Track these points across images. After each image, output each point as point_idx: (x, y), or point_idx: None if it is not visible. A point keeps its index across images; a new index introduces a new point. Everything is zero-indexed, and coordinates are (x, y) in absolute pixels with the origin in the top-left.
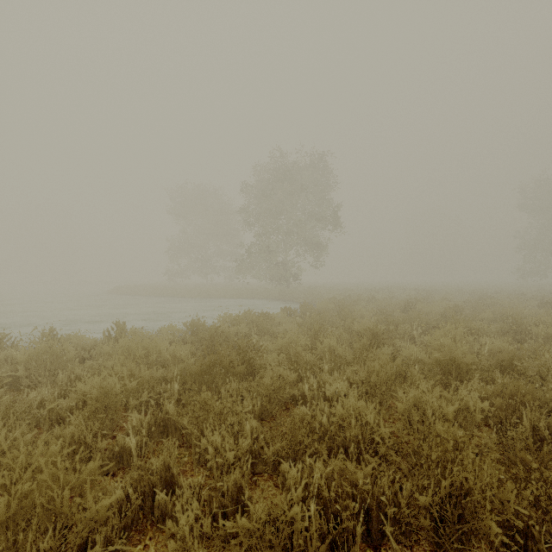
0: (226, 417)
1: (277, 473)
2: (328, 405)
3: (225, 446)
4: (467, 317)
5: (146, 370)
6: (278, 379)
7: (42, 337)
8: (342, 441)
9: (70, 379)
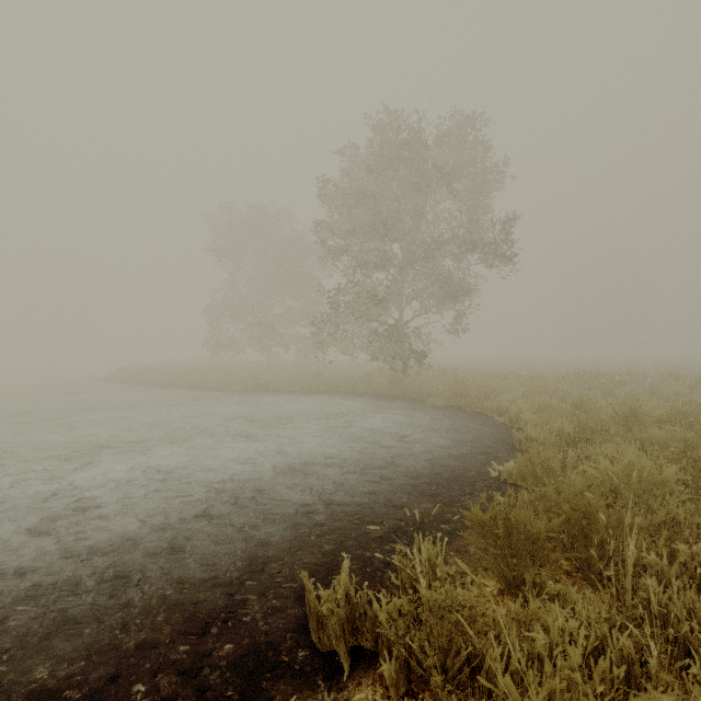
0: None
1: None
2: None
3: None
4: None
5: None
6: None
7: None
8: None
9: None
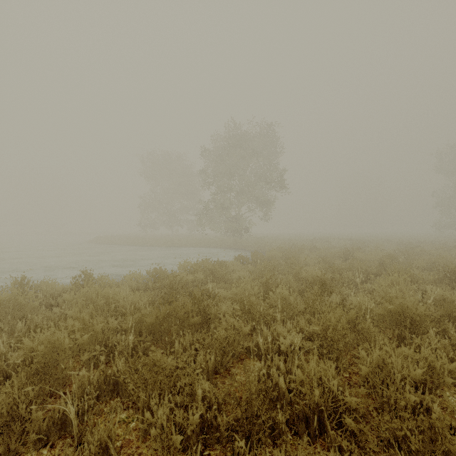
0: (176, 380)
1: (231, 449)
2: (282, 359)
3: (174, 414)
4: (401, 265)
5: (101, 322)
6: (232, 331)
7: (14, 285)
8: (303, 409)
9: (29, 329)
